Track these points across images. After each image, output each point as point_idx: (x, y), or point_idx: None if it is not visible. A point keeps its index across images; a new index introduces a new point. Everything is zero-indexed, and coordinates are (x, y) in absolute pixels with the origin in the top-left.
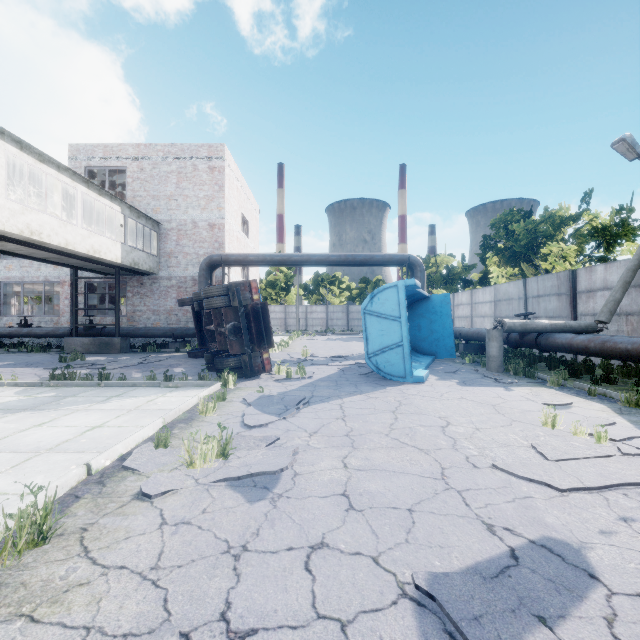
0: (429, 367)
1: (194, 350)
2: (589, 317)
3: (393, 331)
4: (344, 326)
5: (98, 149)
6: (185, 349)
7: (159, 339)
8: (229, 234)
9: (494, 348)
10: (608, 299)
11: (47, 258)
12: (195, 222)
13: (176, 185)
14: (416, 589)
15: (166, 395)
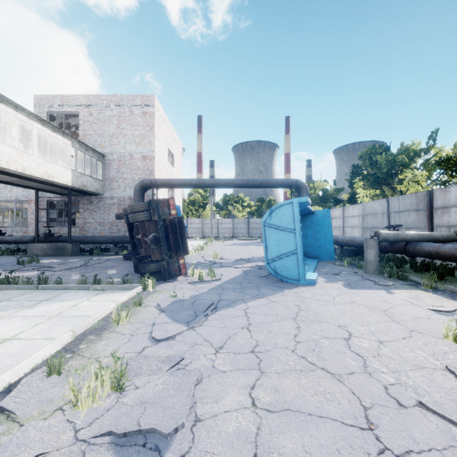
0: (316, 269)
1: (128, 254)
2: (444, 228)
3: (289, 241)
4: (246, 233)
5: (57, 98)
6: (123, 252)
7: (104, 244)
8: (158, 164)
9: (371, 254)
10: None
11: (12, 181)
12: (131, 154)
13: (117, 126)
14: None
15: (91, 299)
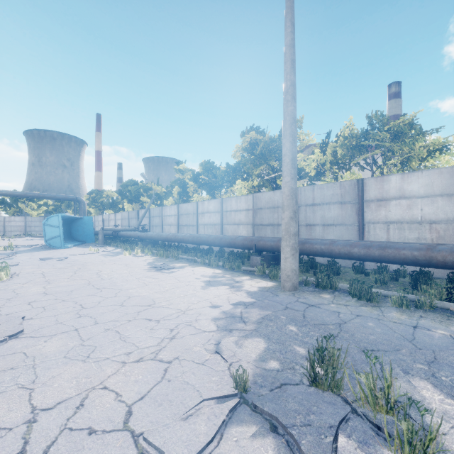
0: (78, 245)
1: None
2: (141, 226)
3: (57, 231)
4: (41, 231)
5: None
6: None
7: None
8: None
9: (100, 237)
10: (138, 221)
11: None
12: None
13: None
14: (40, 259)
15: None
